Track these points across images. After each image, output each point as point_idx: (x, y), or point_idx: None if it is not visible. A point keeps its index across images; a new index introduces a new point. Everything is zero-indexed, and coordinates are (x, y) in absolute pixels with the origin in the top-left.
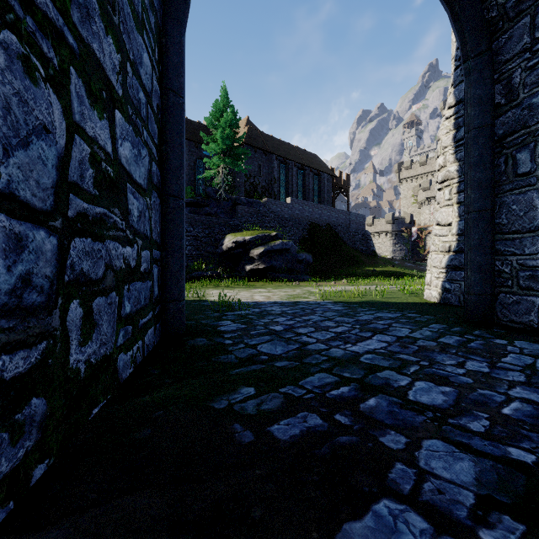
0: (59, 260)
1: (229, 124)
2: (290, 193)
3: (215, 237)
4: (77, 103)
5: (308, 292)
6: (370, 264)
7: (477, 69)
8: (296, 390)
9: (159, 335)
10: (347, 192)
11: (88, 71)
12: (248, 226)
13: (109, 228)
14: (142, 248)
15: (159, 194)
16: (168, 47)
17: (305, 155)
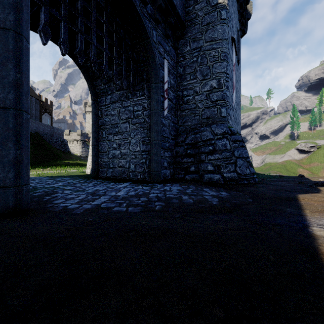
0: None
1: None
2: None
3: None
4: None
5: None
6: (67, 158)
7: (95, 104)
8: (36, 191)
9: None
10: (51, 112)
11: None
12: None
13: None
14: None
15: None
16: None
17: None
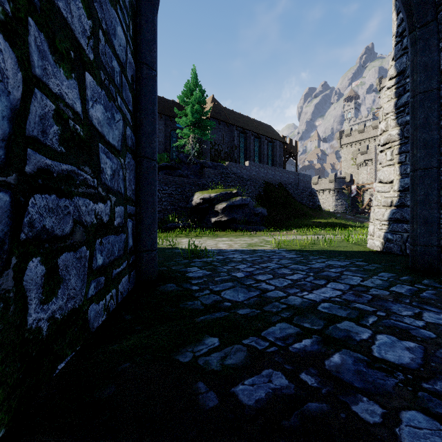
0: (13, 218)
1: (197, 101)
2: (248, 157)
3: (186, 194)
4: (38, 56)
5: (264, 241)
6: (316, 216)
7: (423, 38)
8: (259, 342)
9: (134, 281)
10: (296, 156)
11: (52, 27)
12: (213, 185)
13: (78, 185)
14: (116, 204)
15: (134, 155)
16: (141, 25)
17: (260, 126)
